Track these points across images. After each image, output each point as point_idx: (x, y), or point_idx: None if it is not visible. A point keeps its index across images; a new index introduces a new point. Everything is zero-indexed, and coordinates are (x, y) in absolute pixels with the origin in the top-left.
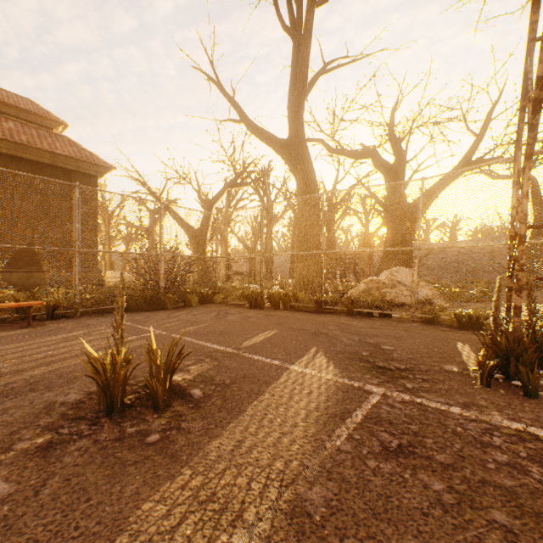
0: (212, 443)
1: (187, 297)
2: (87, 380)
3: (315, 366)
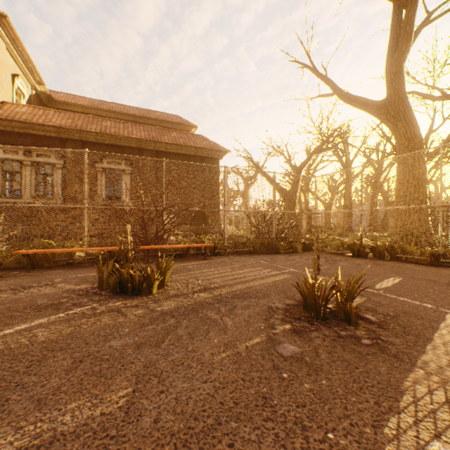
0: (422, 356)
1: (294, 245)
2: (276, 296)
3: None
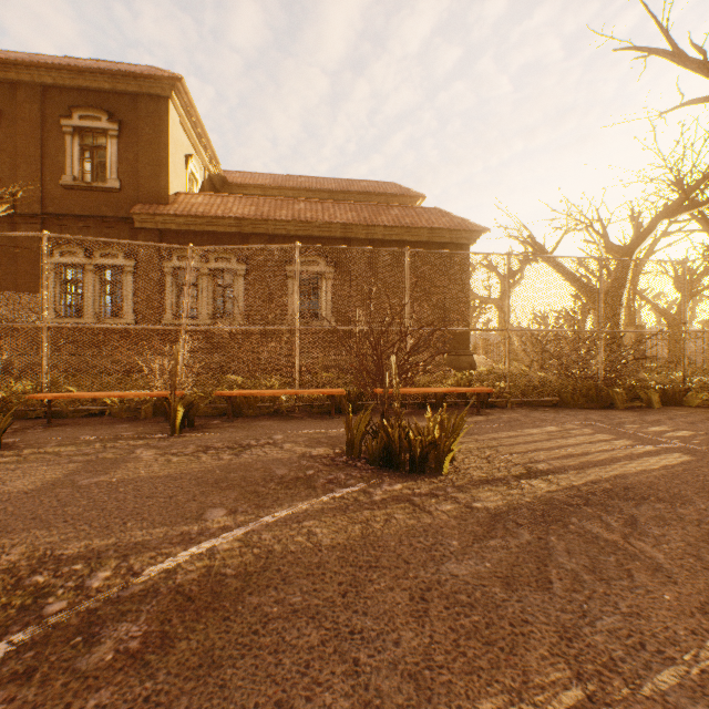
0: None
1: (645, 393)
2: (708, 503)
3: None
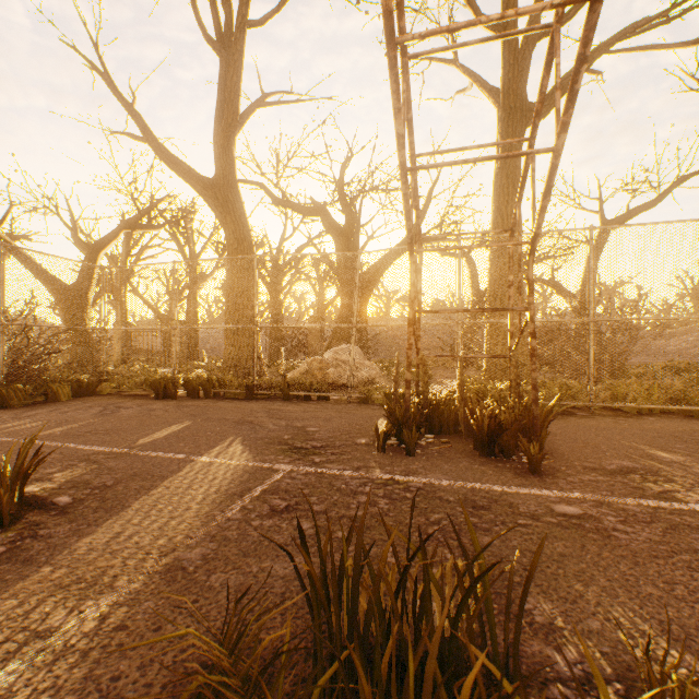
0: (83, 540)
1: (52, 388)
2: None
3: (227, 455)
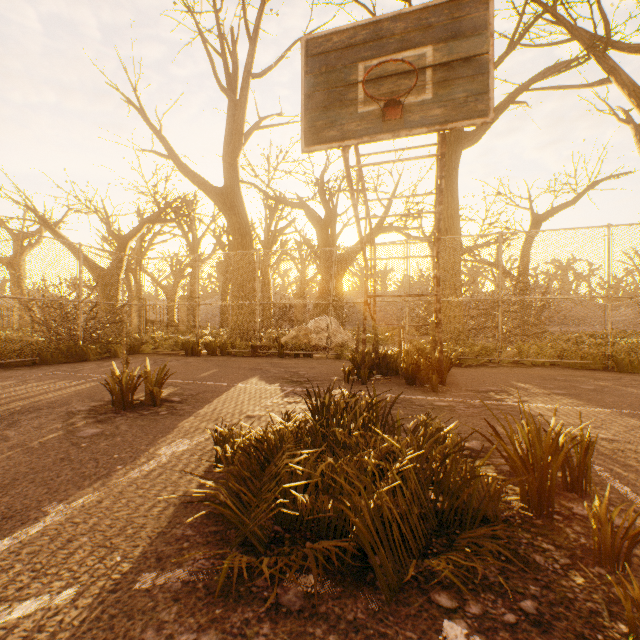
0: (200, 410)
1: (114, 347)
2: (80, 402)
3: (253, 384)
